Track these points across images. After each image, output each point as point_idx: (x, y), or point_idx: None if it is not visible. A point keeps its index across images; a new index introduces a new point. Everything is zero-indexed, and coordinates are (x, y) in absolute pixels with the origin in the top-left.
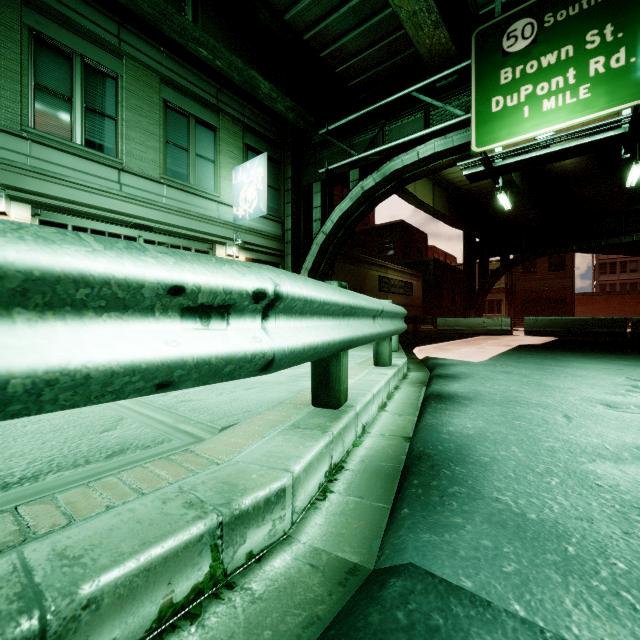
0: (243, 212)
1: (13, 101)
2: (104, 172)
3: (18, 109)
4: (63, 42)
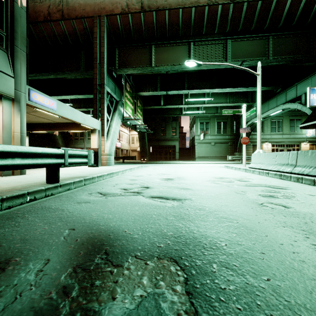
0: (308, 135)
1: (269, 130)
2: (280, 135)
3: (269, 131)
4: (274, 119)
